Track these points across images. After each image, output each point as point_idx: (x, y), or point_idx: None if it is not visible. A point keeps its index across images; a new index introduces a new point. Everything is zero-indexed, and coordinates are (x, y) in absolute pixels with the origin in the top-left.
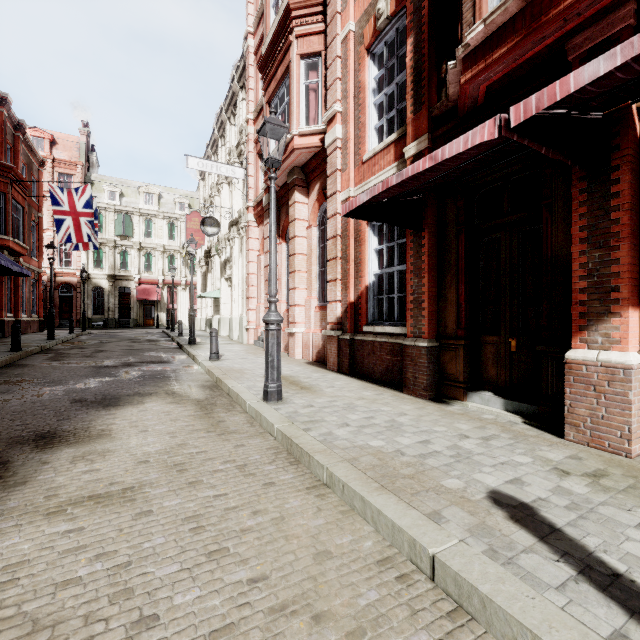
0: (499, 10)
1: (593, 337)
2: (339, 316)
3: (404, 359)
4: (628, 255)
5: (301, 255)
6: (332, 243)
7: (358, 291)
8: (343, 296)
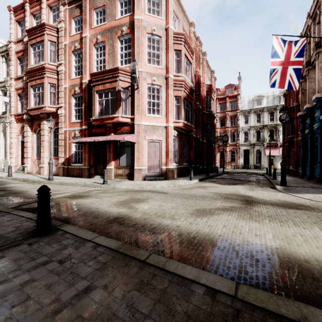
0: (97, 117)
1: (109, 165)
2: (63, 161)
3: (82, 171)
4: (112, 154)
5: (46, 141)
6: (61, 141)
7: (69, 155)
8: (65, 156)
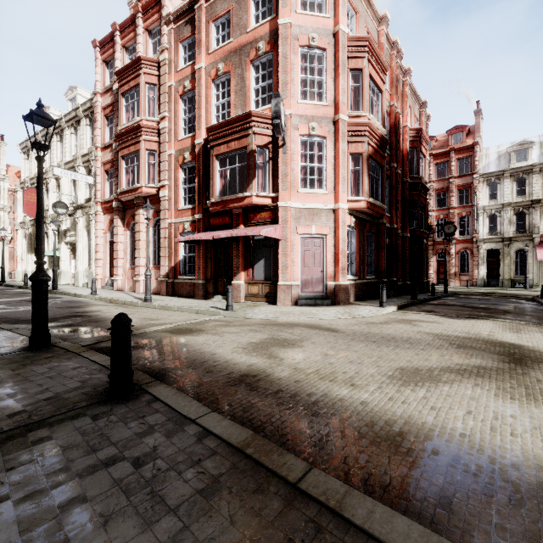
0: (217, 199)
1: (237, 278)
2: (167, 272)
3: (195, 287)
4: (241, 261)
5: (143, 241)
6: (164, 240)
7: (176, 262)
8: (169, 263)
